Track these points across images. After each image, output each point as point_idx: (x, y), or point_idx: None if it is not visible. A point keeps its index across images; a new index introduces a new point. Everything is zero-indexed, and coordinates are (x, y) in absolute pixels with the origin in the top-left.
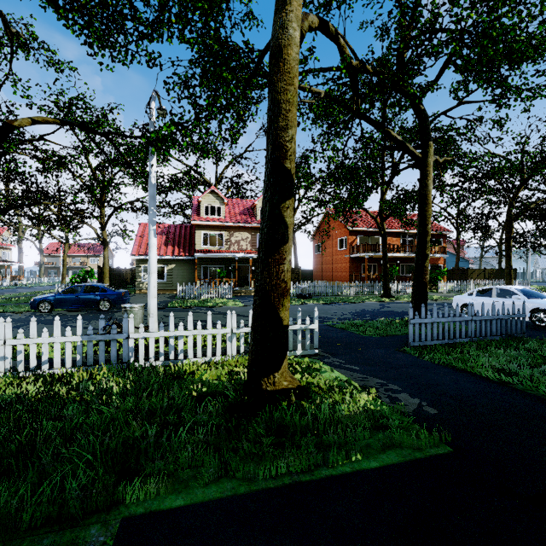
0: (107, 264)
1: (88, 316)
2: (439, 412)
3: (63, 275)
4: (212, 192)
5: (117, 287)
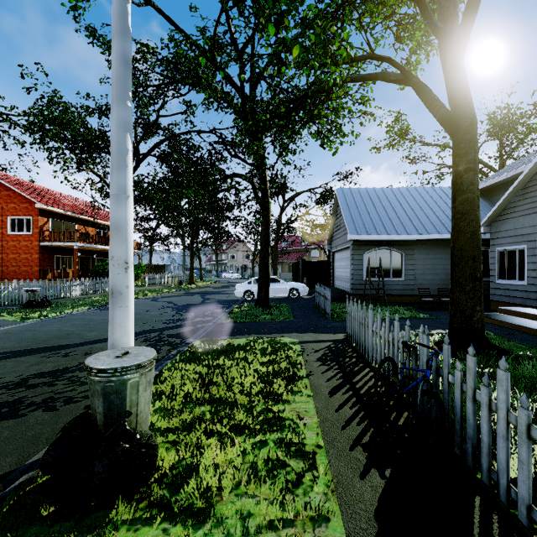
0: None
1: None
2: None
3: None
4: None
5: None
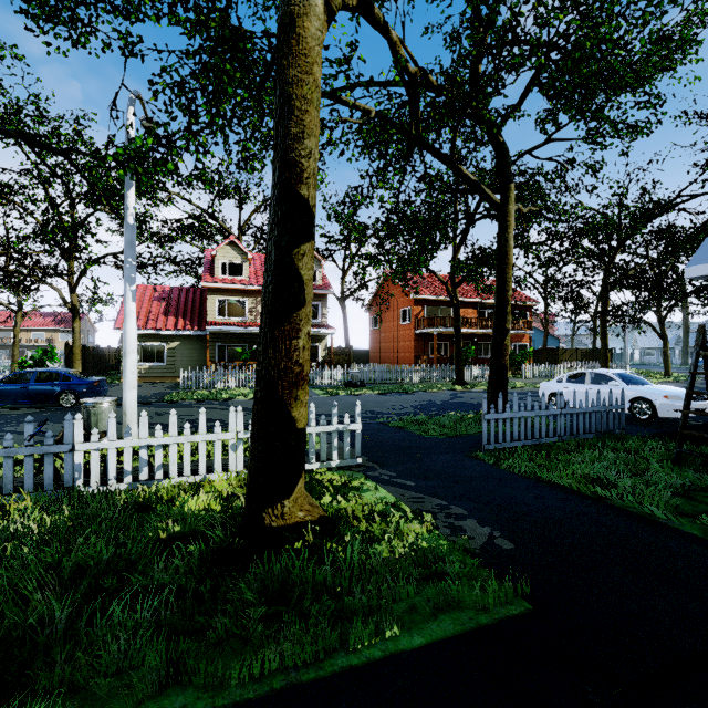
0: (79, 342)
1: (39, 416)
2: (516, 546)
3: (14, 357)
4: (232, 244)
5: (96, 373)
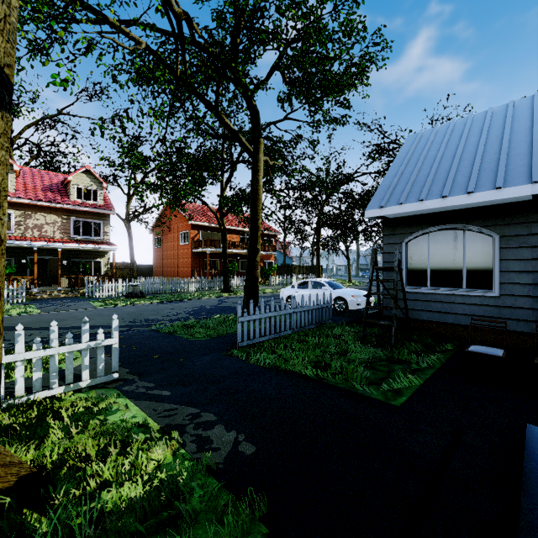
0: None
1: None
2: (258, 449)
3: None
4: None
5: None
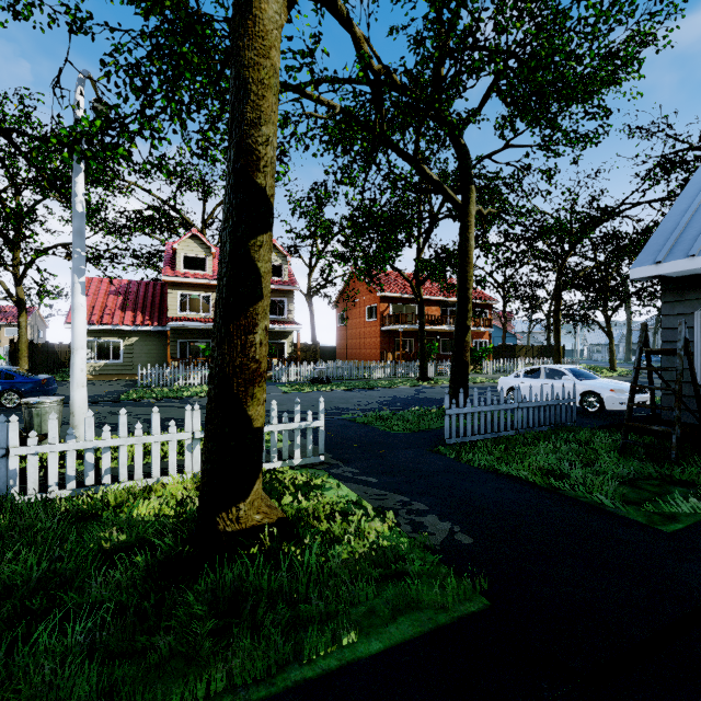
0: (25, 337)
1: None
2: (475, 541)
3: None
4: (194, 237)
5: (45, 370)
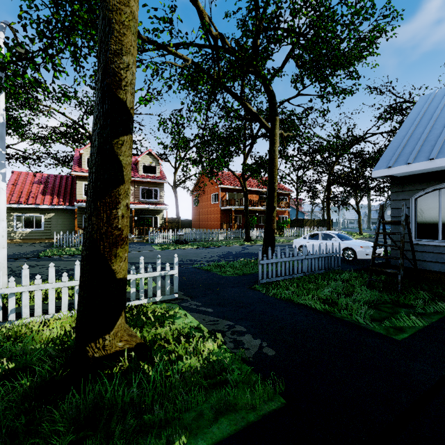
0: None
1: None
2: (277, 353)
3: None
4: None
5: None
